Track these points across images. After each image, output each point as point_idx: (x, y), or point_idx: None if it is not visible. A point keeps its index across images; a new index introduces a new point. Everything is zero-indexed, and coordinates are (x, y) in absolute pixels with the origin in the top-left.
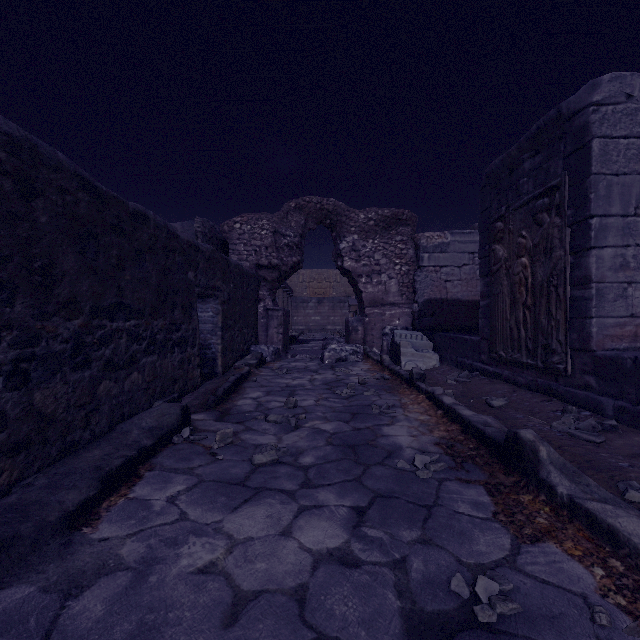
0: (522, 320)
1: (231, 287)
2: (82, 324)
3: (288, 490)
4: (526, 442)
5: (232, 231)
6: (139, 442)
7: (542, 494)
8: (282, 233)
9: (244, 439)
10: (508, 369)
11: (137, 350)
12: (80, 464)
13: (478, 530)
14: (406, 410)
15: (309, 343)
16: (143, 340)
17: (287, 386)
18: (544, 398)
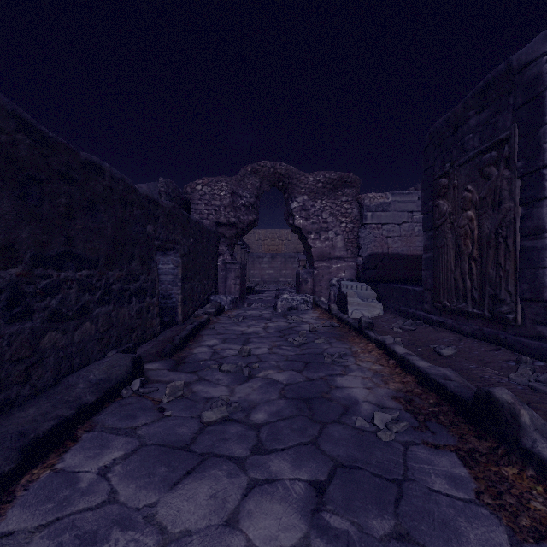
0: (468, 271)
1: (191, 241)
2: (21, 273)
3: (237, 457)
4: (503, 404)
5: (194, 192)
6: (81, 398)
7: (529, 468)
8: (239, 194)
9: (196, 391)
10: (452, 318)
11: (90, 300)
12: (8, 427)
13: (463, 519)
14: (357, 359)
15: (264, 293)
16: (97, 290)
17: (242, 334)
18: (492, 347)
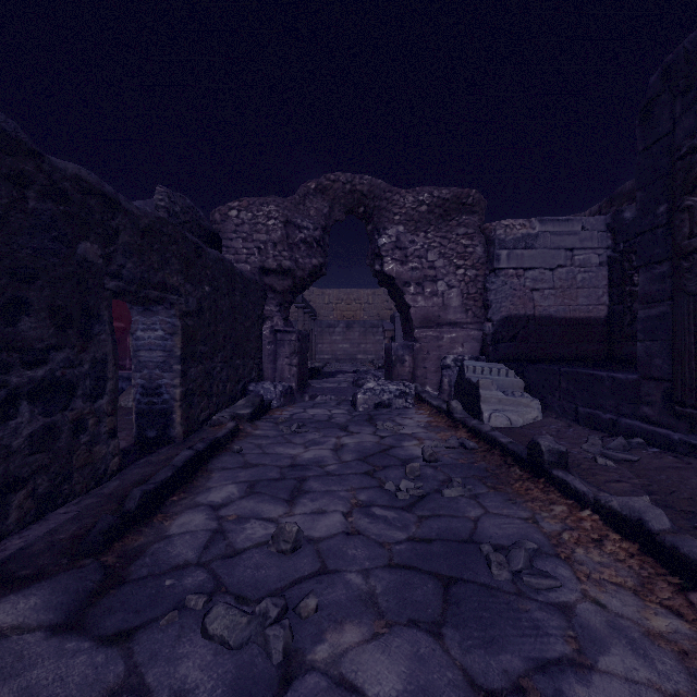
0: None
1: (206, 291)
2: None
3: None
4: None
5: (226, 221)
6: None
7: None
8: (297, 224)
9: None
10: None
11: None
12: None
13: None
14: (579, 571)
15: (336, 377)
16: None
17: (292, 465)
18: None
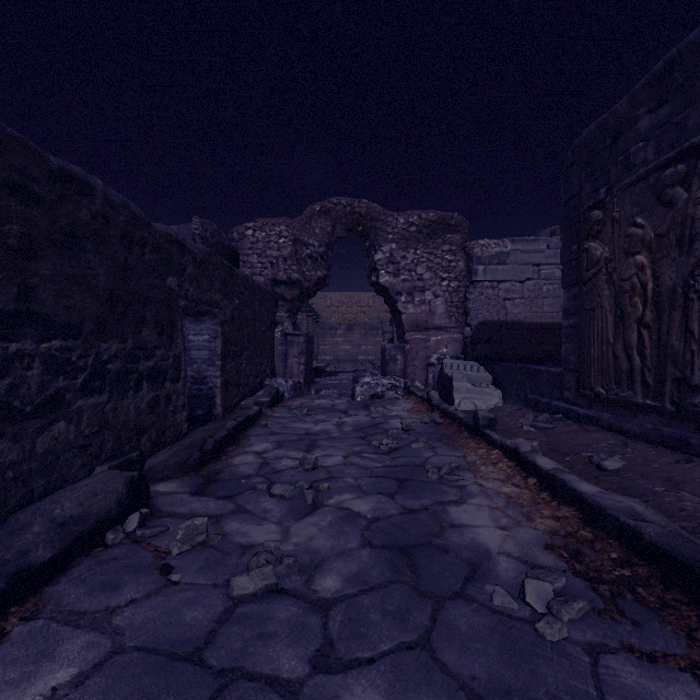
0: (636, 343)
1: (236, 304)
2: None
3: (286, 679)
4: None
5: (243, 239)
6: (27, 554)
7: None
8: (304, 242)
9: (228, 532)
10: (609, 412)
11: (66, 387)
12: None
13: None
14: (478, 475)
15: (337, 375)
16: (79, 372)
17: (306, 433)
18: (678, 456)
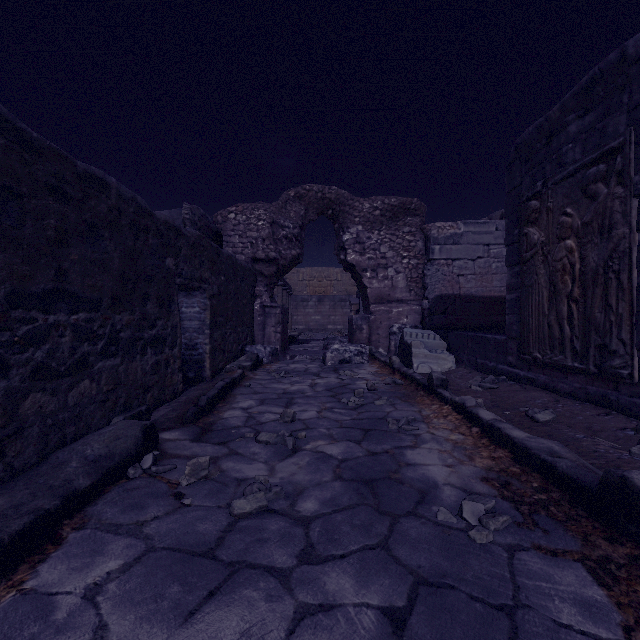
0: (566, 315)
1: (222, 280)
2: None
3: (279, 568)
4: None
5: (226, 222)
6: (71, 482)
7: None
8: (280, 224)
9: (225, 469)
10: (545, 373)
11: (89, 352)
12: None
13: None
14: (430, 426)
15: (309, 343)
16: (99, 339)
17: (284, 392)
18: (600, 410)
